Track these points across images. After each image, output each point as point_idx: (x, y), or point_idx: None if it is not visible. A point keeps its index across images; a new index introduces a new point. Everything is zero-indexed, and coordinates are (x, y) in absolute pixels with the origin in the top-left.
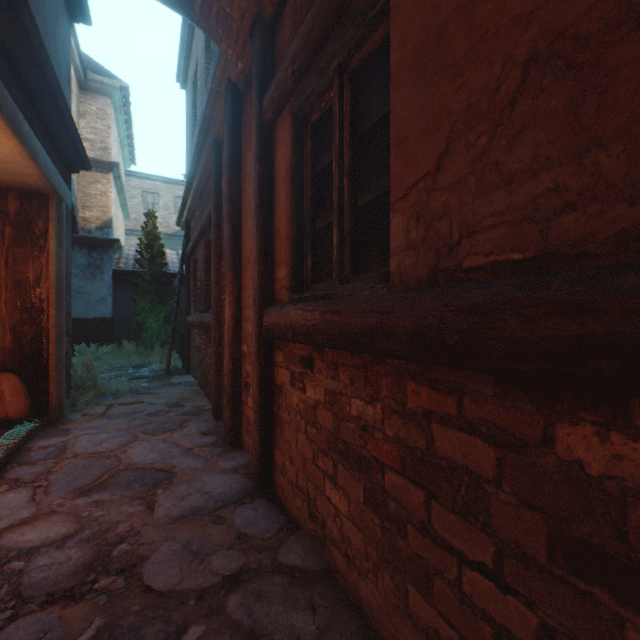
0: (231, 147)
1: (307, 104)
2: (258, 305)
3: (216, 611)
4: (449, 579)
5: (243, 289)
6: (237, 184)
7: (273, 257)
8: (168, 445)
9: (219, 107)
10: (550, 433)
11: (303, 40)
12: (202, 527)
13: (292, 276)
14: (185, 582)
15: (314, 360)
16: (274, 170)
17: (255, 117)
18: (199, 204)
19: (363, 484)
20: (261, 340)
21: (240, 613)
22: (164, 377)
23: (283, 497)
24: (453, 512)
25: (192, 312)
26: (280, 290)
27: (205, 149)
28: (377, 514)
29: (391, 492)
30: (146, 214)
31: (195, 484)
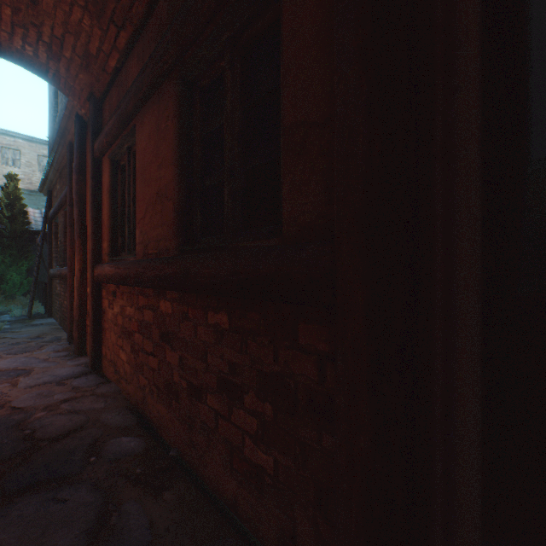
0: (79, 158)
1: (118, 156)
2: (92, 263)
3: (55, 410)
4: (147, 363)
5: (88, 252)
6: (84, 182)
7: (102, 235)
8: (29, 358)
9: (72, 125)
10: (160, 304)
11: (110, 130)
12: (51, 388)
13: (111, 248)
14: (38, 403)
15: (117, 292)
16: (103, 185)
17: (91, 151)
18: (60, 180)
19: (130, 343)
20: (94, 284)
21: (67, 407)
22: (26, 320)
23: (106, 371)
24: (148, 339)
25: (54, 266)
26: (105, 255)
27: (63, 145)
28: (134, 353)
29: (137, 341)
30: (6, 176)
31: (48, 373)
